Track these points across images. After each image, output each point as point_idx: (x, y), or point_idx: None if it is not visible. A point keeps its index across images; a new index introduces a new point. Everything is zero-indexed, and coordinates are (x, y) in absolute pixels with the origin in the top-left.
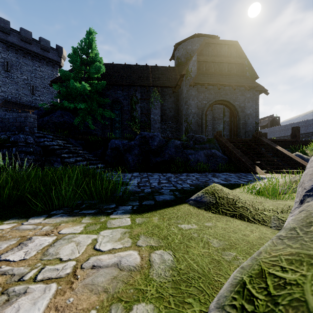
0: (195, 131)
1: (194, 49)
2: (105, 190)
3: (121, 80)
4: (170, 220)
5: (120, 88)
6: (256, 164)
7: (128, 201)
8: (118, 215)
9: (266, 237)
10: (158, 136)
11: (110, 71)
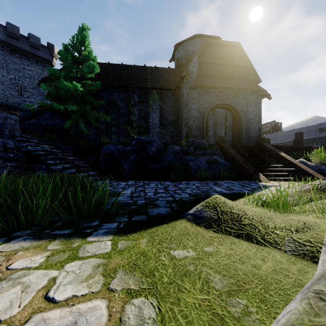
0: (196, 136)
1: (195, 50)
2: (88, 203)
3: (117, 81)
4: (162, 243)
5: (116, 89)
6: (259, 171)
7: (115, 216)
8: (97, 237)
9: (283, 270)
10: (156, 141)
11: (105, 71)
